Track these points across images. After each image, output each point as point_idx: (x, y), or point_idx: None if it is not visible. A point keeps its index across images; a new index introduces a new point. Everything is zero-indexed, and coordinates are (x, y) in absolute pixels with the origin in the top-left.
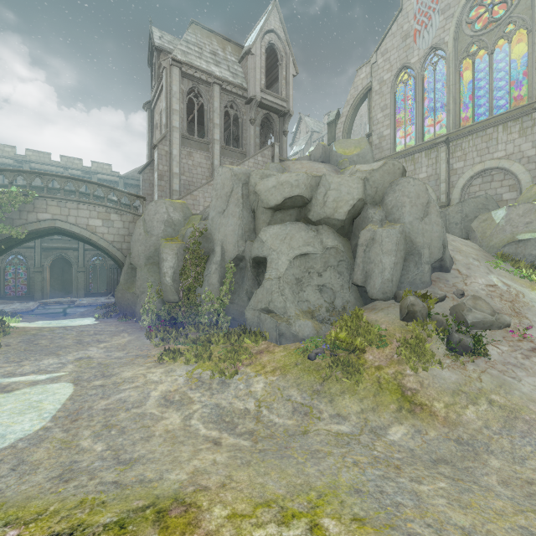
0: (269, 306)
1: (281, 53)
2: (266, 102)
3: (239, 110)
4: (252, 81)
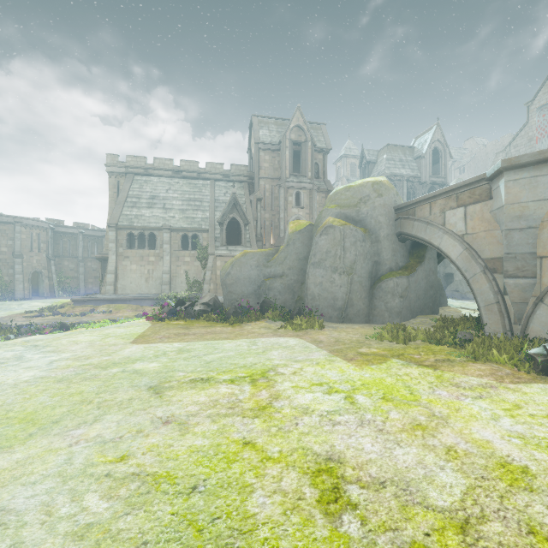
0: (456, 289)
1: (441, 150)
2: (432, 182)
3: (415, 188)
4: (424, 173)
